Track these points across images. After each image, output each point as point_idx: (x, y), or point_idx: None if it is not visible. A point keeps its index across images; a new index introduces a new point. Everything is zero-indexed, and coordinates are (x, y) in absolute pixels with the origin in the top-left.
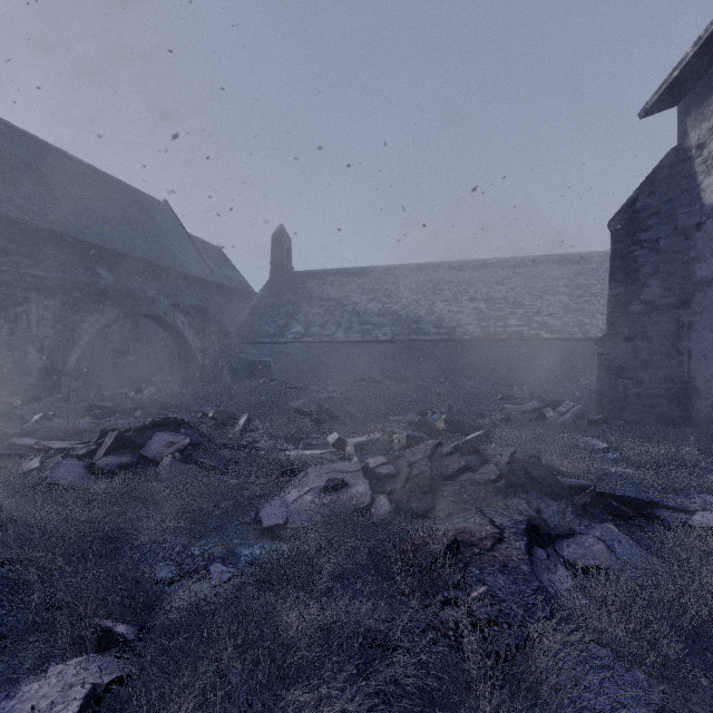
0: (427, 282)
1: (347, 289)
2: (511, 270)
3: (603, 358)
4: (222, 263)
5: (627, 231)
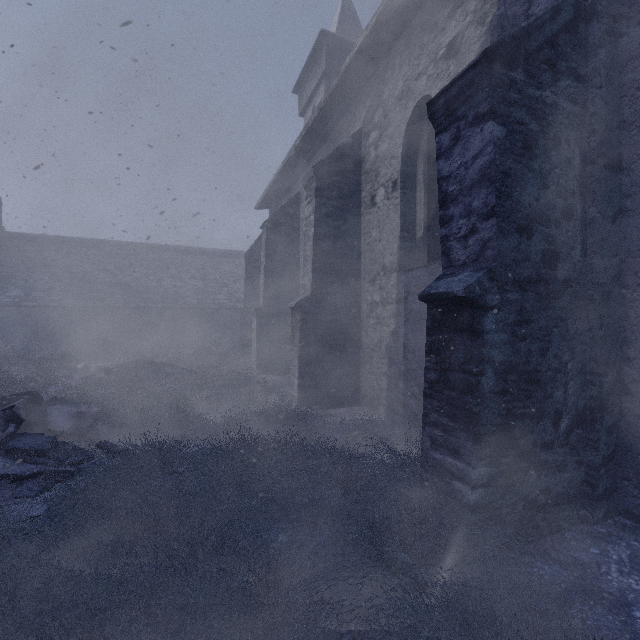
0: (157, 260)
1: (75, 258)
2: (223, 258)
3: (242, 321)
4: None
5: (251, 261)
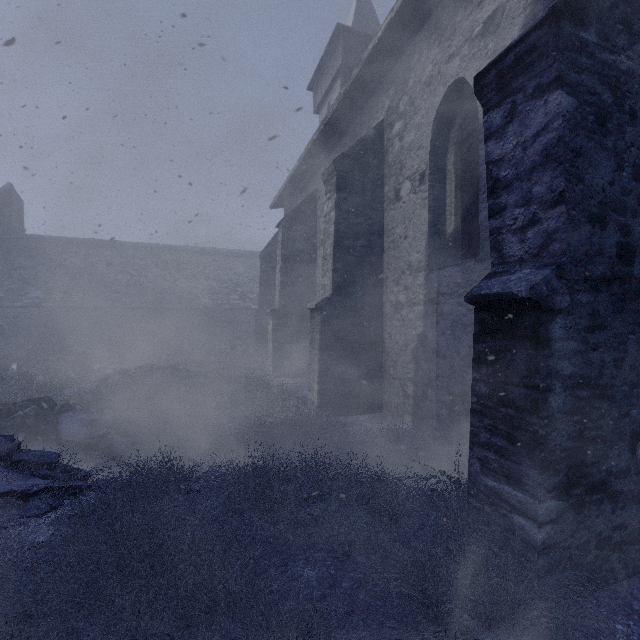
0: (172, 261)
1: (93, 259)
2: (237, 259)
3: (257, 321)
4: None
5: (266, 261)
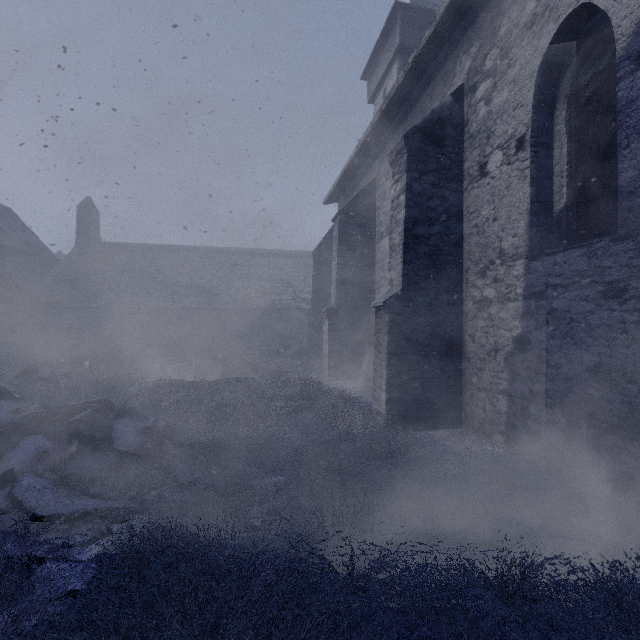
0: (227, 263)
1: (158, 263)
2: (288, 259)
3: (310, 321)
4: (15, 226)
5: (319, 258)
